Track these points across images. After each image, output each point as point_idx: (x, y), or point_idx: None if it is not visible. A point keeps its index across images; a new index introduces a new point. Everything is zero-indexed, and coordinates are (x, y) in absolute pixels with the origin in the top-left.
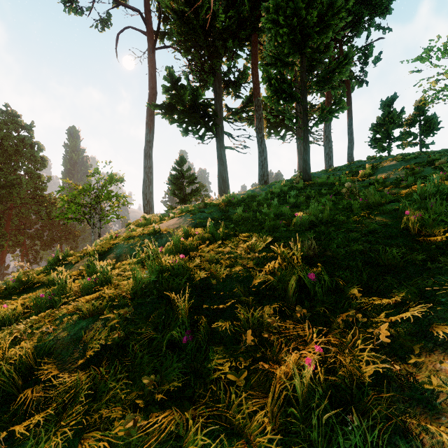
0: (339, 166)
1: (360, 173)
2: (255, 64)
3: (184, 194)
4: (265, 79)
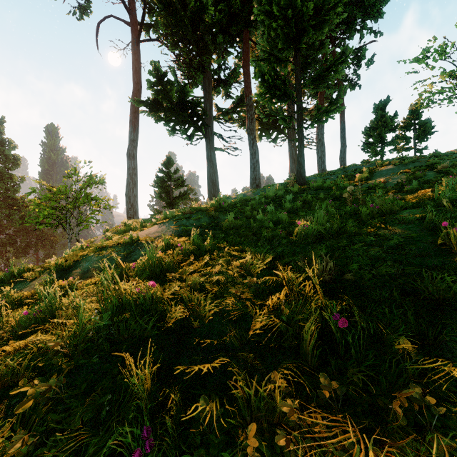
0: (334, 170)
1: (357, 177)
2: (246, 62)
3: (171, 198)
4: (258, 74)
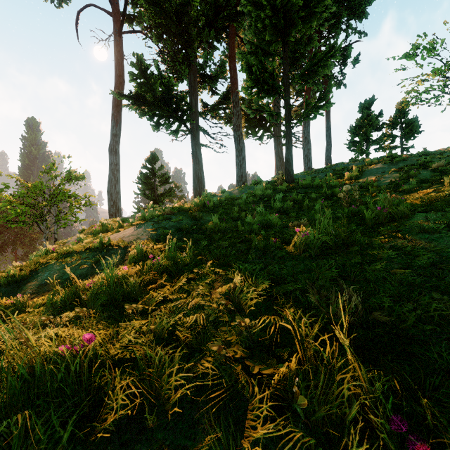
0: (321, 168)
1: (346, 175)
2: (232, 57)
3: (156, 195)
4: (245, 66)
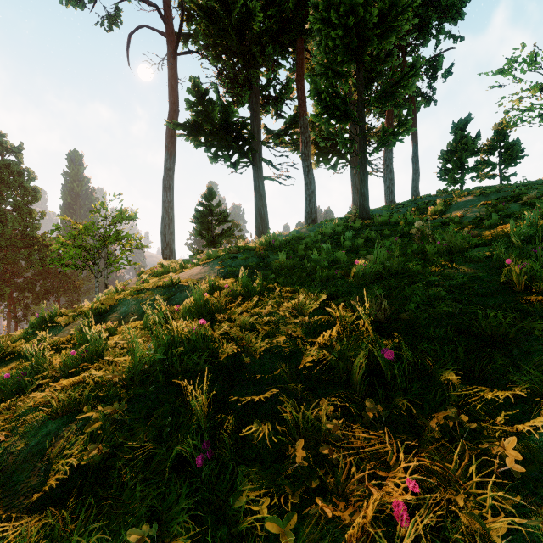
0: (403, 202)
1: (429, 210)
2: (300, 76)
3: (213, 236)
4: (314, 92)
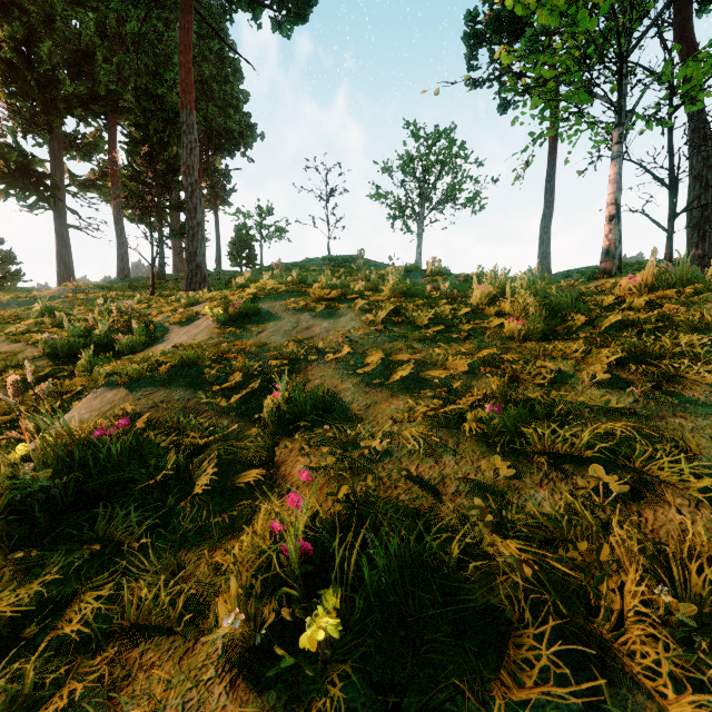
0: None
1: None
2: (113, 148)
3: None
4: (125, 196)
